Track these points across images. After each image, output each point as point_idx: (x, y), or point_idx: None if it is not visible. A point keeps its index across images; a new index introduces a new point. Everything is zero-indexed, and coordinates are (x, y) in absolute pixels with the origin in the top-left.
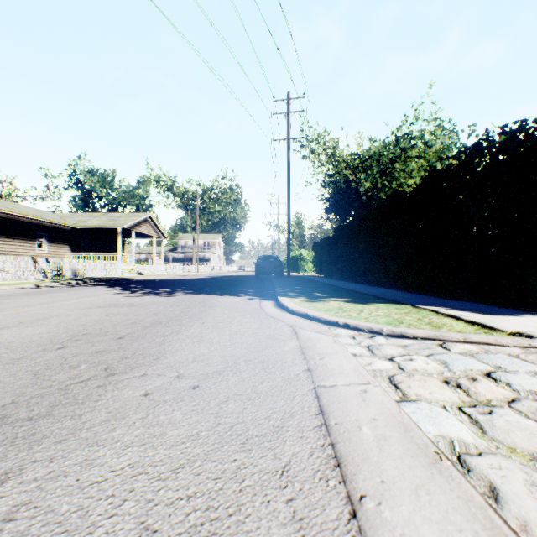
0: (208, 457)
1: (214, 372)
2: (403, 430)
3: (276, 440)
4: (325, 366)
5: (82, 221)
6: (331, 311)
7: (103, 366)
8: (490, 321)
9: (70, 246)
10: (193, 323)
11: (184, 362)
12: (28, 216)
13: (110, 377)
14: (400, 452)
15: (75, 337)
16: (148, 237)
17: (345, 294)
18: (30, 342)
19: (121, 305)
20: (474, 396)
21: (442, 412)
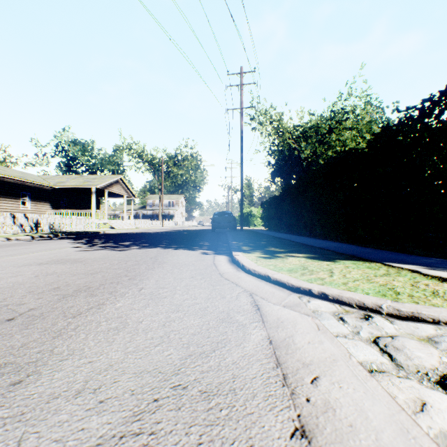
0: None
1: (99, 442)
2: None
3: None
4: (333, 413)
5: (61, 182)
6: (296, 272)
7: None
8: None
9: (50, 203)
10: (128, 289)
11: (59, 394)
12: (12, 177)
13: None
14: None
15: None
16: (119, 197)
17: (300, 249)
18: None
19: (65, 261)
20: None
21: None
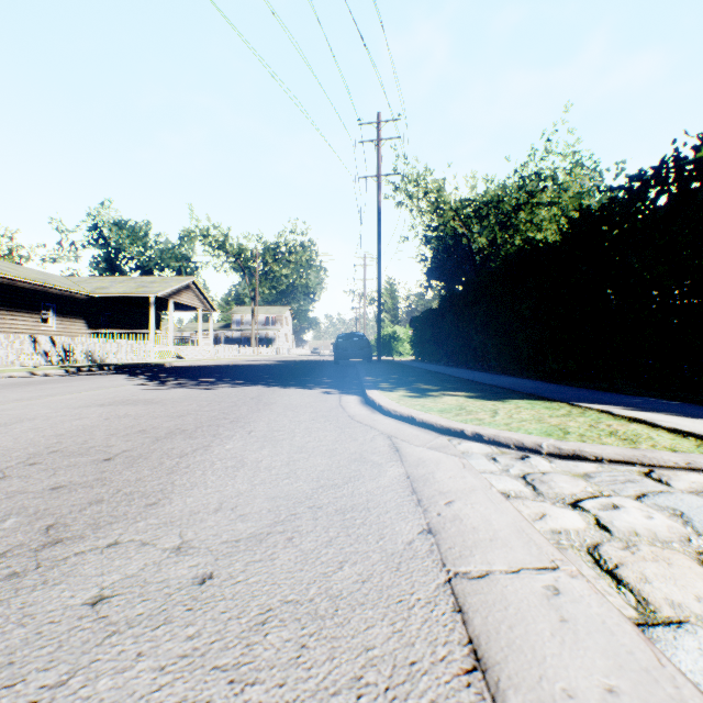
0: None
1: (250, 536)
2: None
3: None
4: (460, 521)
5: (103, 287)
6: (449, 413)
7: (47, 521)
8: None
9: (86, 321)
10: (234, 432)
11: (199, 511)
12: (29, 281)
13: (44, 551)
14: None
15: (34, 458)
16: (191, 310)
17: (462, 386)
18: None
19: (135, 402)
20: None
21: None
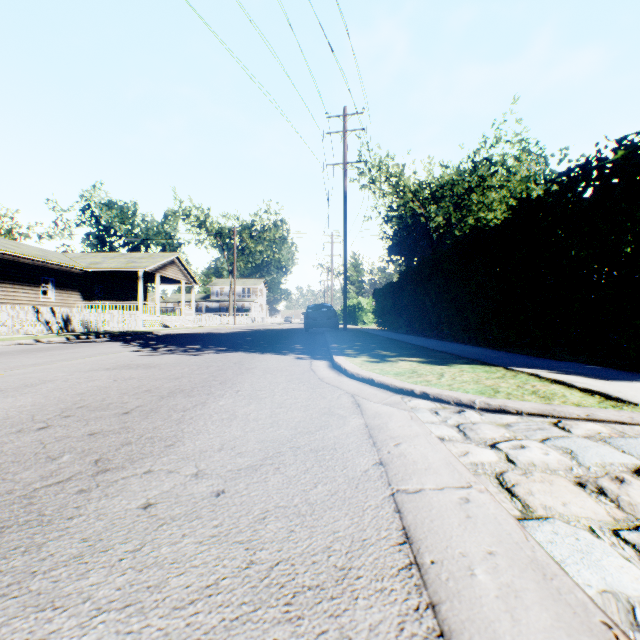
0: (230, 636)
1: (248, 466)
2: (540, 575)
3: (341, 598)
4: (404, 457)
5: (96, 262)
6: (403, 375)
7: (94, 457)
8: (613, 390)
9: (81, 293)
10: (224, 391)
11: (207, 450)
12: (30, 257)
13: (99, 476)
14: (547, 624)
15: (66, 412)
16: (175, 283)
17: (417, 353)
18: (4, 420)
19: (135, 367)
20: (631, 510)
21: (592, 540)
